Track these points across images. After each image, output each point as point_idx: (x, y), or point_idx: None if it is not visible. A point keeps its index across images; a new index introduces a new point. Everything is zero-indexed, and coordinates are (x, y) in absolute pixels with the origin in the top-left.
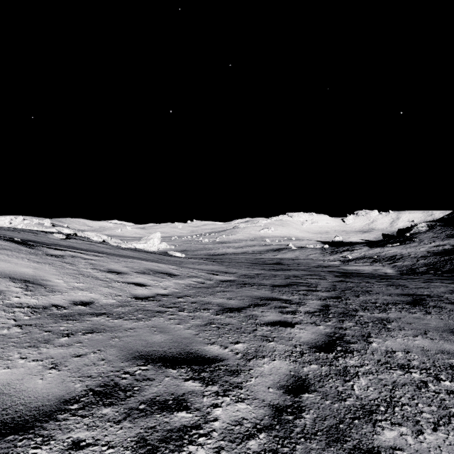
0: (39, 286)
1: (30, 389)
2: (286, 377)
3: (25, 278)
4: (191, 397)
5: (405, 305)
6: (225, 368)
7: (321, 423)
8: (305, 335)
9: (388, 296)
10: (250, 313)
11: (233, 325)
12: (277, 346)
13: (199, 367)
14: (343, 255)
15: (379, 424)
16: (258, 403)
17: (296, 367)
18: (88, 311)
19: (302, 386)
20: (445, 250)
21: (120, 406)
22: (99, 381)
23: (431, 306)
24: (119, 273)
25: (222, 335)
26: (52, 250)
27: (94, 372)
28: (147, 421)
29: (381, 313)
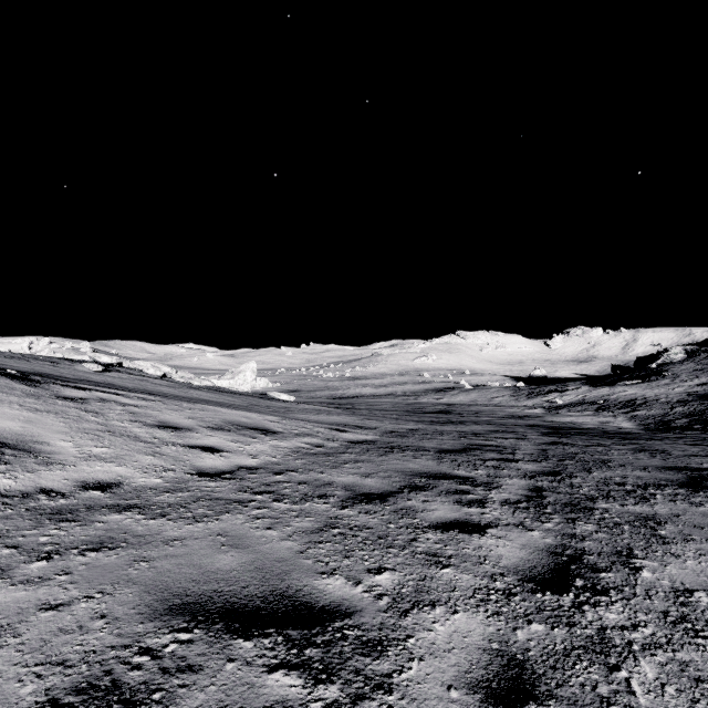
0: (25, 455)
1: None
2: (484, 656)
3: (2, 439)
4: None
5: (678, 488)
6: (356, 635)
7: None
8: (508, 552)
9: (642, 472)
10: (402, 504)
11: (371, 529)
12: (458, 578)
13: (302, 634)
14: (549, 399)
15: None
16: None
17: (500, 629)
18: (106, 500)
19: (520, 681)
20: None
21: None
22: (79, 675)
23: None
24: (177, 429)
25: (351, 552)
26: (69, 390)
27: (75, 651)
28: None
29: (640, 504)
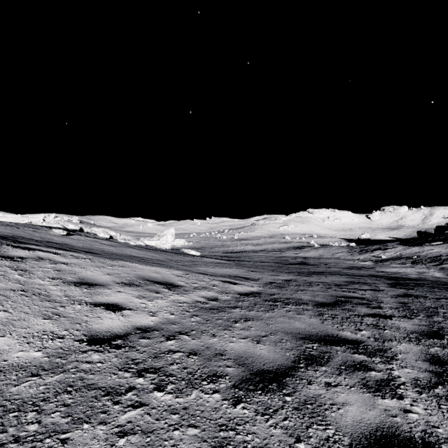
0: None
1: None
2: None
3: None
4: None
5: None
6: None
7: None
8: None
9: None
10: (304, 391)
11: None
12: None
13: None
14: (375, 255)
15: None
16: None
17: None
18: None
19: None
20: None
21: None
22: None
23: None
24: (92, 285)
25: None
26: (16, 250)
27: None
28: None
29: None
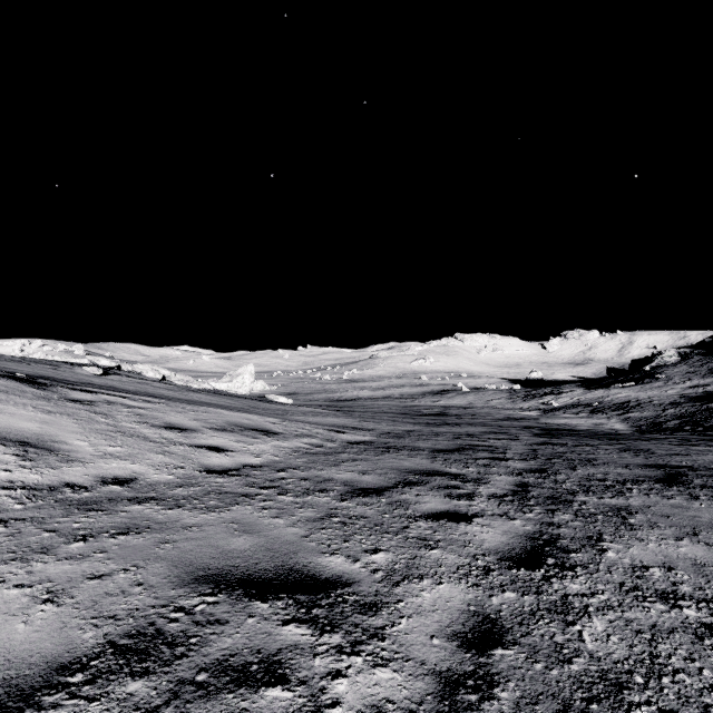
0: (46, 453)
1: (1, 644)
2: (463, 615)
3: (24, 438)
4: (292, 657)
5: (654, 484)
6: (355, 599)
7: (530, 711)
8: (491, 537)
9: (624, 469)
10: (397, 497)
11: (368, 518)
12: (445, 557)
13: (309, 598)
14: (544, 401)
15: (638, 712)
16: (414, 669)
17: (478, 596)
18: (125, 494)
19: (491, 633)
20: (707, 394)
21: (162, 676)
22: (129, 626)
23: (698, 485)
24: (183, 430)
25: (350, 536)
26: (77, 393)
27: (122, 609)
28: (209, 708)
29: (617, 497)
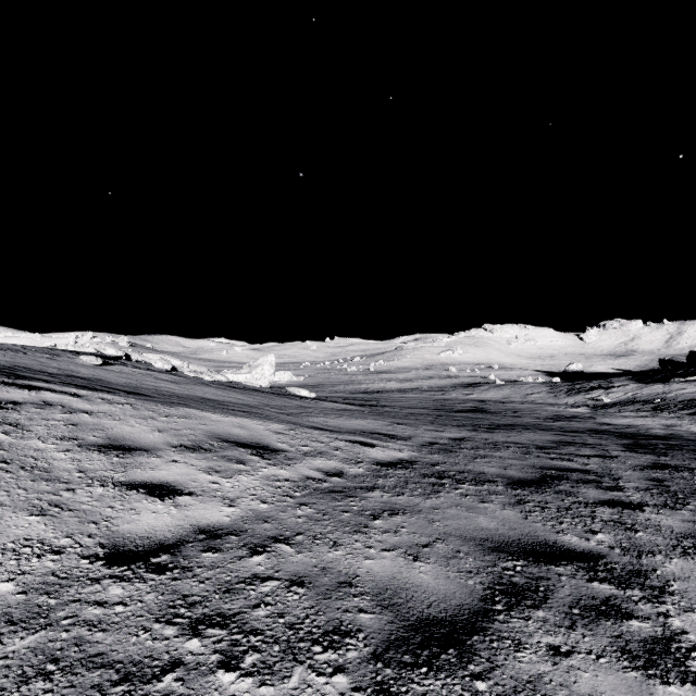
0: None
1: None
2: None
3: None
4: None
5: None
6: None
7: None
8: None
9: None
10: (509, 667)
11: None
12: None
13: None
14: (593, 396)
15: None
16: None
17: None
18: None
19: None
20: None
21: None
22: None
23: None
24: (128, 451)
25: None
26: (8, 390)
27: None
28: None
29: None
